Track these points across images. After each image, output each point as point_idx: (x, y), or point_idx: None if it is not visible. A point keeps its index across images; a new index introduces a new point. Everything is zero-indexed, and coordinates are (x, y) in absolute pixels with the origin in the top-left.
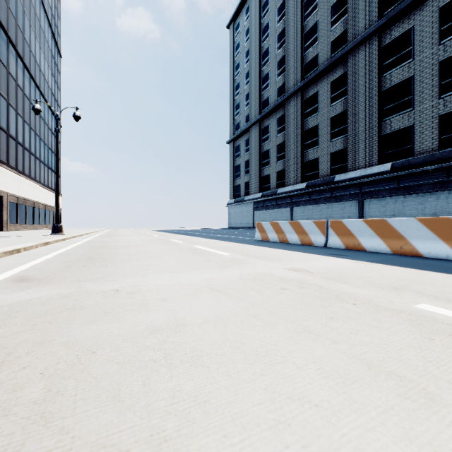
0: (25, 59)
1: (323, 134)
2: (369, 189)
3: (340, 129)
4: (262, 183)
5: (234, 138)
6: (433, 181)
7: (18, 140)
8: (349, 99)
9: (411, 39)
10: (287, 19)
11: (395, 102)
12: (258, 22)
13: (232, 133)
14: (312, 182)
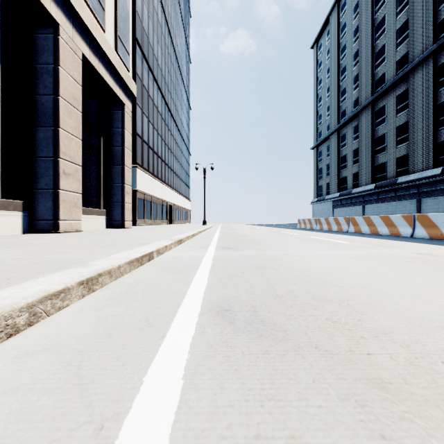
0: (178, 125)
1: (390, 141)
2: (424, 190)
3: (404, 137)
4: (340, 184)
5: (317, 145)
6: None
7: (176, 173)
8: (409, 112)
9: None
10: (360, 42)
11: None
12: (336, 44)
13: (315, 141)
14: (380, 183)
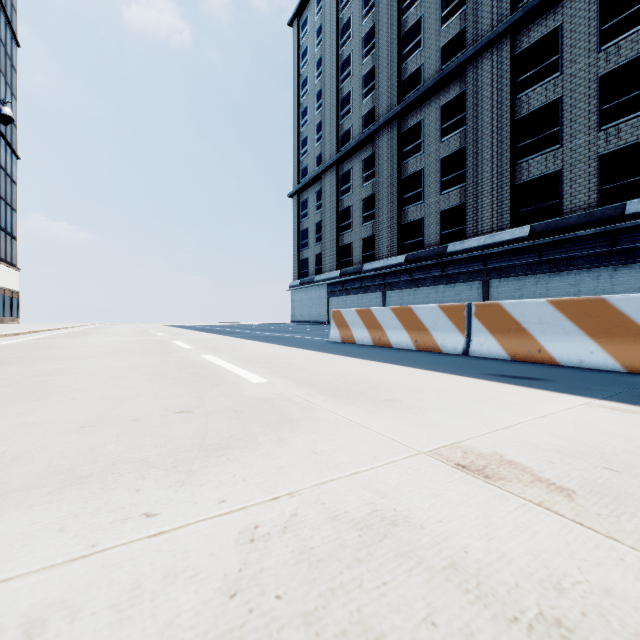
0: None
1: (429, 183)
2: (497, 264)
3: (455, 176)
4: (340, 256)
5: (300, 189)
6: (592, 252)
7: None
8: (468, 132)
9: (558, 43)
10: (377, 12)
11: (535, 135)
12: (334, 16)
13: (296, 182)
14: (414, 254)
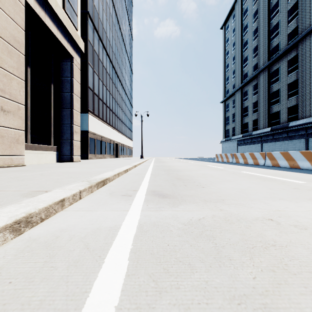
0: (123, 84)
1: (282, 95)
2: (311, 131)
3: (294, 91)
4: (243, 128)
5: (225, 100)
6: None
7: (121, 120)
8: (299, 72)
9: None
10: (258, 21)
11: None
12: (240, 24)
13: (223, 96)
14: (274, 127)
